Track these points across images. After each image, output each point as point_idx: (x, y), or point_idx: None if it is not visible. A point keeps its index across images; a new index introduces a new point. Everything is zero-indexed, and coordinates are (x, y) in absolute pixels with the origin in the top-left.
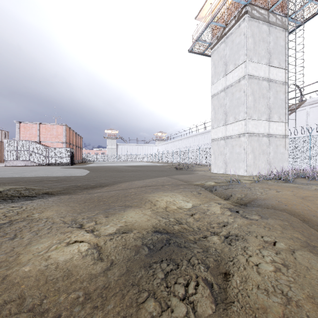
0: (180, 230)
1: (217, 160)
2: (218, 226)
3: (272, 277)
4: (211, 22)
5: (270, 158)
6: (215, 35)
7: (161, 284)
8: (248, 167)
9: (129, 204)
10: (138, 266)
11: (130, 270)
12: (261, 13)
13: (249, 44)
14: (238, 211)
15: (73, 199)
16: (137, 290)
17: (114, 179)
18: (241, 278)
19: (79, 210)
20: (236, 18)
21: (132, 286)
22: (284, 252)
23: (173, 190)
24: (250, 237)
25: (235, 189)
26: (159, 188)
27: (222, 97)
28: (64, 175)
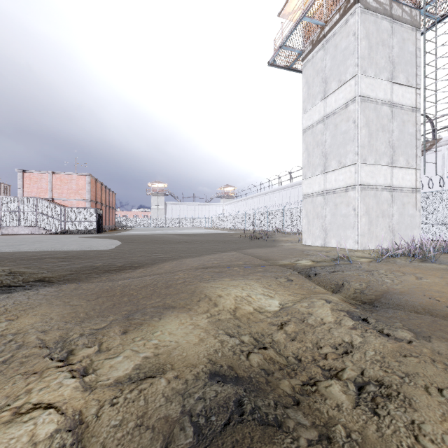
0: (262, 367)
1: (311, 226)
2: (335, 353)
3: None
4: (304, 17)
5: (393, 223)
6: (308, 39)
7: None
8: (361, 236)
9: (171, 304)
10: None
11: None
12: (379, 2)
13: (362, 49)
14: (366, 320)
15: (81, 291)
16: None
17: (154, 255)
18: None
19: (82, 315)
20: (341, 10)
21: None
22: None
23: (246, 275)
24: (413, 391)
25: (348, 273)
26: (224, 271)
27: (319, 131)
28: (81, 248)
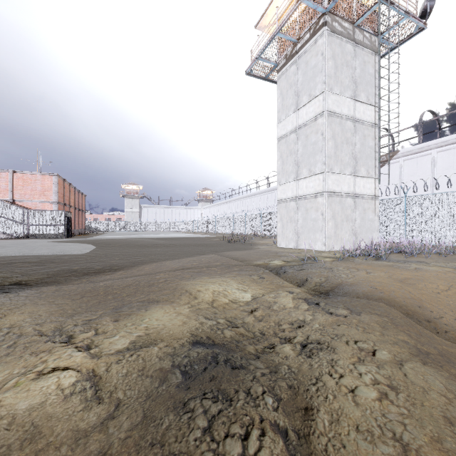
0: (233, 338)
1: (285, 230)
2: (291, 328)
3: (376, 410)
4: (278, 33)
5: (356, 227)
6: (283, 53)
7: (202, 440)
8: (328, 239)
9: (155, 299)
10: (164, 408)
11: (149, 417)
12: (344, 27)
13: (329, 68)
14: (318, 303)
15: (63, 292)
16: (160, 455)
17: (133, 258)
18: (331, 414)
19: (70, 311)
20: (311, 30)
21: (151, 449)
22: (389, 366)
23: (223, 274)
24: (338, 344)
25: (312, 271)
26: (203, 271)
27: (292, 141)
28: (53, 253)
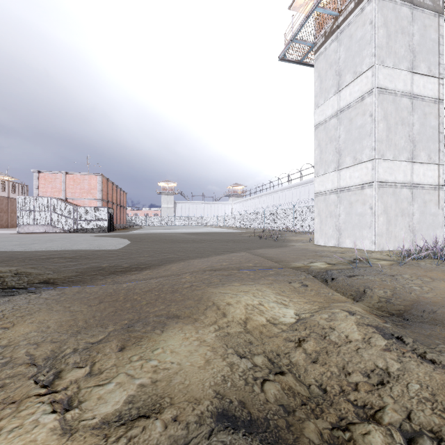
0: (280, 401)
1: (324, 226)
2: (368, 383)
3: None
4: (316, 8)
5: (414, 223)
6: (321, 31)
7: None
8: (378, 236)
9: (176, 313)
10: None
11: None
12: None
13: (380, 38)
14: (401, 339)
15: (83, 295)
16: None
17: (162, 255)
18: None
19: (81, 323)
20: None
21: None
22: None
23: (257, 279)
24: None
25: (368, 278)
26: (233, 274)
27: (332, 127)
28: (90, 248)
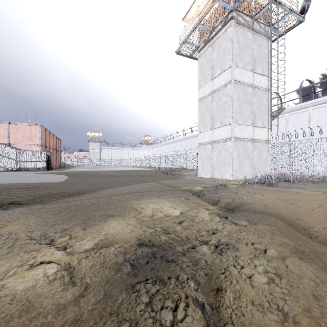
0: (167, 241)
1: (204, 165)
2: (208, 234)
3: (266, 290)
4: (199, 24)
5: (254, 163)
6: (202, 38)
7: (145, 311)
8: (234, 171)
9: (112, 214)
10: (119, 289)
11: (108, 295)
12: (246, 20)
13: (235, 49)
14: (227, 217)
15: (46, 209)
16: (116, 321)
17: (95, 185)
18: (234, 293)
19: (51, 222)
20: (222, 22)
21: (110, 317)
22: (276, 260)
23: (159, 196)
24: (240, 245)
25: (223, 194)
26: (145, 194)
27: (209, 101)
28: (38, 181)
